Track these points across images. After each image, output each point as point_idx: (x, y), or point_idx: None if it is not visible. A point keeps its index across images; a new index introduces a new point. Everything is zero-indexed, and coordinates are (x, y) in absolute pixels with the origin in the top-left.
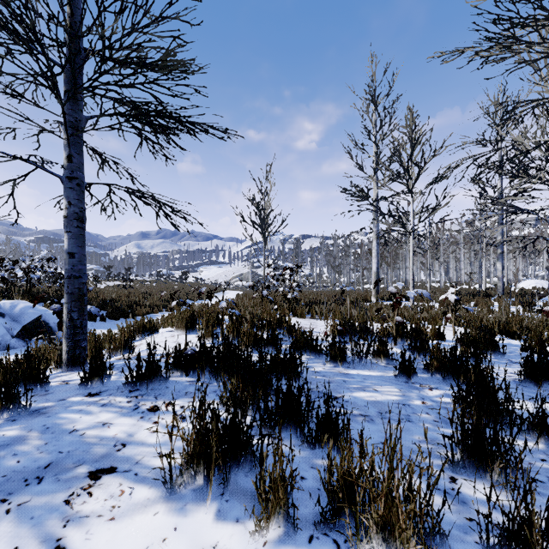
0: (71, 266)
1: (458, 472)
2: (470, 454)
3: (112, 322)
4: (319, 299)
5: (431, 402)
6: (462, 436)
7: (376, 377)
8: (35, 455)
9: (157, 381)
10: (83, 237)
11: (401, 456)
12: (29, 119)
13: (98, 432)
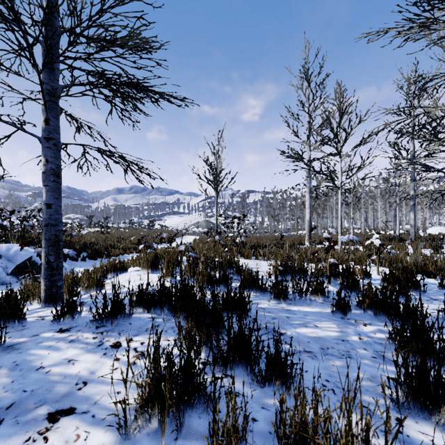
0: (48, 215)
1: (403, 413)
2: (415, 395)
3: (91, 261)
4: (262, 243)
5: (367, 338)
6: (405, 377)
7: (315, 313)
8: (0, 395)
9: (121, 317)
10: (59, 190)
11: (361, 415)
12: (10, 86)
13: (62, 369)
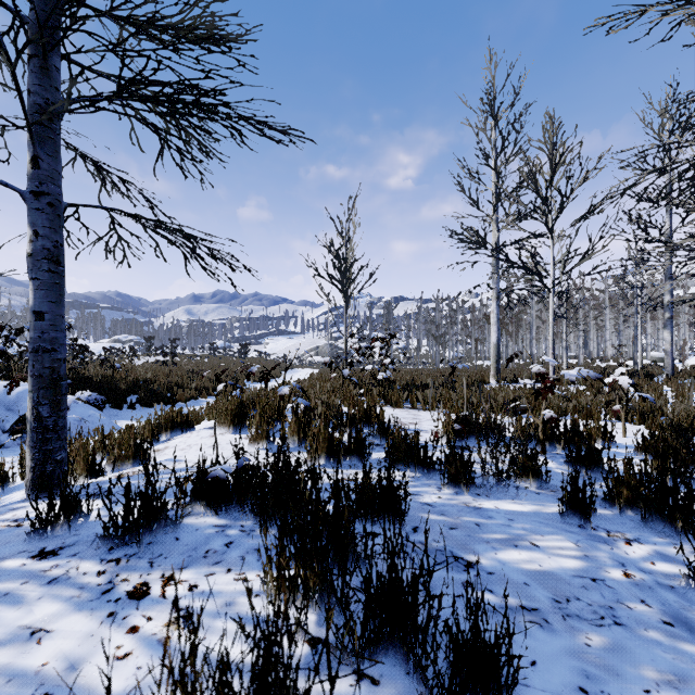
0: (39, 333)
1: None
2: None
3: (144, 410)
4: (420, 381)
5: (640, 574)
6: None
7: (528, 516)
8: None
9: (161, 527)
10: (59, 287)
11: None
12: None
13: (11, 657)
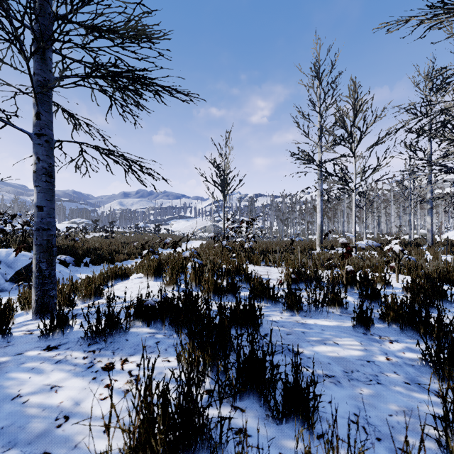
0: (40, 219)
1: None
2: None
3: (94, 267)
4: (271, 248)
5: (395, 358)
6: None
7: (333, 328)
8: None
9: (117, 333)
10: (52, 191)
11: None
12: None
13: (42, 399)
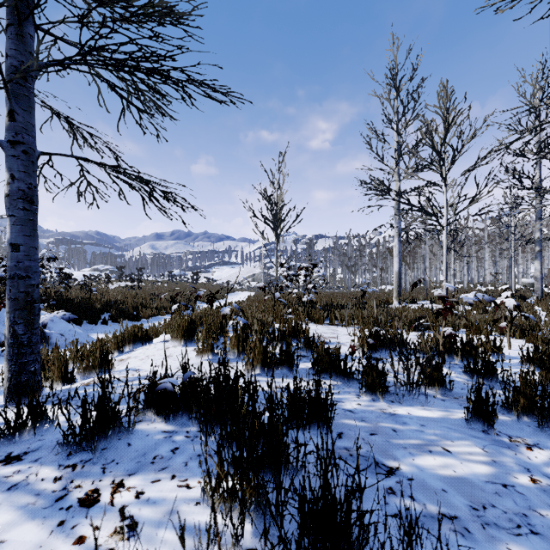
0: (15, 262)
1: None
2: None
3: (115, 325)
4: (337, 302)
5: (545, 479)
6: None
7: (437, 422)
8: None
9: (115, 433)
10: (33, 223)
11: None
12: None
13: None
